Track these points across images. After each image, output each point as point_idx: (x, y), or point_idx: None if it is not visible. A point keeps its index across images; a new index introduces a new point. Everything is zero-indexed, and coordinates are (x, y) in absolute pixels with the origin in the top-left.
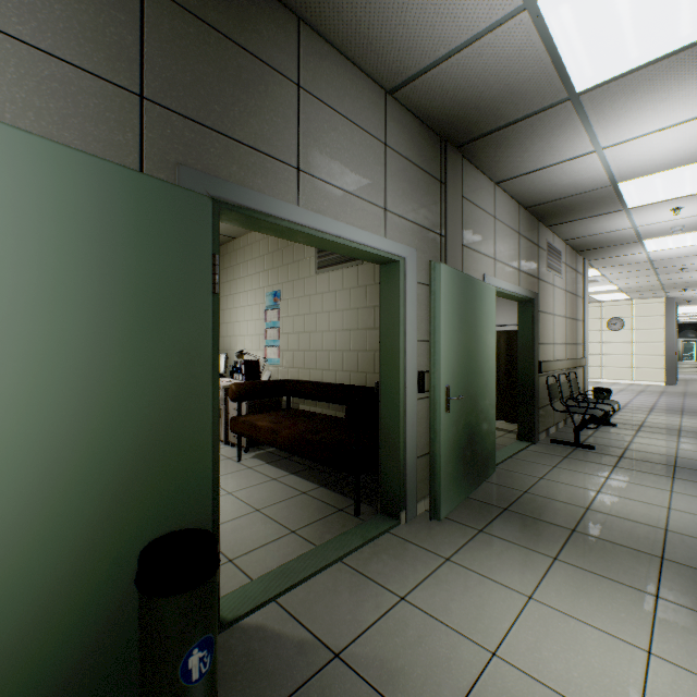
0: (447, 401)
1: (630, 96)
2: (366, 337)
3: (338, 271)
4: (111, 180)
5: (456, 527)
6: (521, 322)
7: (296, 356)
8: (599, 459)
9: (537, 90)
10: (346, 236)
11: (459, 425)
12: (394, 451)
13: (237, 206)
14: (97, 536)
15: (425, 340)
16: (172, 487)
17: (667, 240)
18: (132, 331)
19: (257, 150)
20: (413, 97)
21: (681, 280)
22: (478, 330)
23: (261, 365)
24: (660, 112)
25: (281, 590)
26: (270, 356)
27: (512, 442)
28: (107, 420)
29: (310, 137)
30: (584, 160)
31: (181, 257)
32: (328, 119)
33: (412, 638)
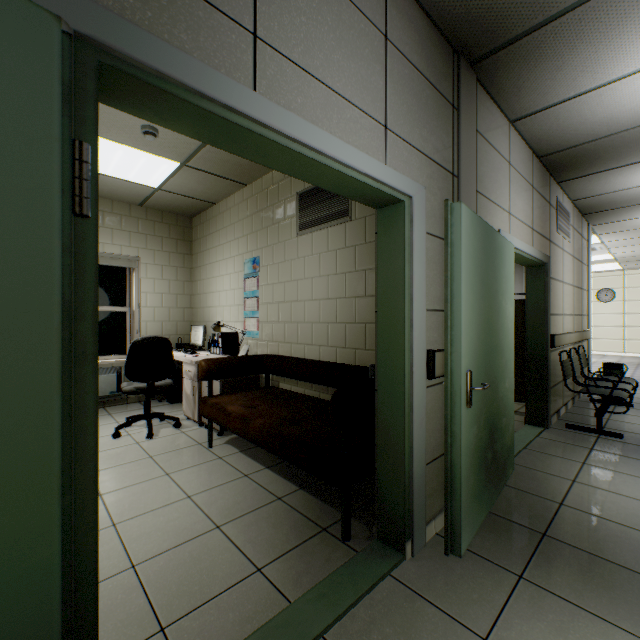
0: (468, 391)
1: None
2: (355, 306)
3: (322, 231)
4: None
5: (484, 568)
6: (530, 290)
7: (276, 329)
8: (634, 452)
9: None
10: (331, 153)
11: (480, 421)
12: (396, 459)
13: (137, 66)
14: None
15: (434, 309)
16: None
17: None
18: None
19: None
20: None
21: None
22: (498, 297)
23: (240, 338)
24: None
25: None
26: (249, 328)
27: (521, 427)
28: None
29: None
30: (633, 81)
31: None
32: None
33: None
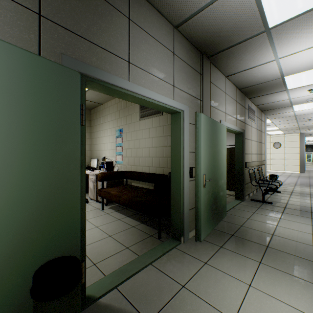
0: (204, 182)
1: (295, 30)
2: (163, 150)
3: (150, 119)
4: (17, 57)
5: (209, 245)
6: (237, 144)
7: (130, 160)
8: (275, 208)
9: (249, 26)
10: (154, 98)
11: (209, 193)
12: (178, 207)
13: (95, 79)
14: (8, 264)
15: (193, 151)
16: (56, 232)
17: (304, 105)
18: (31, 145)
19: (106, 50)
20: (187, 30)
21: (308, 125)
22: (218, 147)
23: (114, 164)
24: (309, 39)
25: (119, 282)
26: (118, 160)
27: (233, 200)
28: (14, 196)
29: (135, 46)
30: (269, 64)
31: (61, 104)
32: (144, 37)
33: (189, 311)
